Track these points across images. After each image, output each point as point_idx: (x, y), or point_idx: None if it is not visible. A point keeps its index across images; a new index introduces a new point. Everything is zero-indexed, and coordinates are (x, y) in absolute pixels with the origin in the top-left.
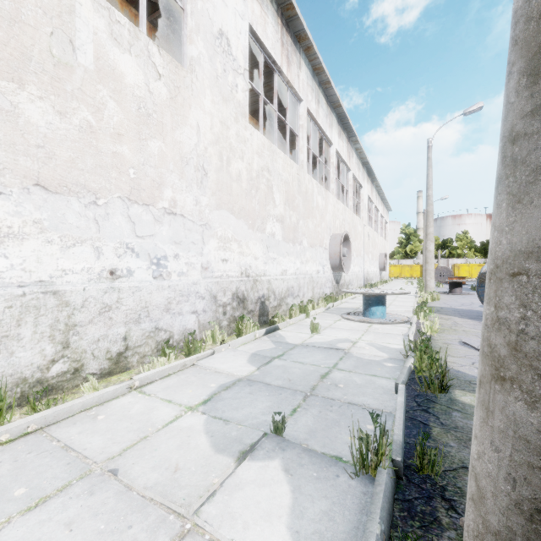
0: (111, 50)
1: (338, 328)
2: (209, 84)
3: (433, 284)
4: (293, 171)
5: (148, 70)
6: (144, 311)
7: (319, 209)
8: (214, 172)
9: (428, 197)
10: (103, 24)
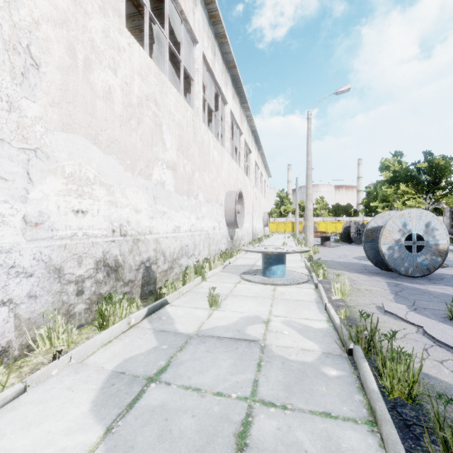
0: None
1: (241, 295)
2: None
3: (312, 238)
4: (188, 115)
5: None
6: None
7: (216, 164)
8: (56, 70)
9: (308, 162)
10: None
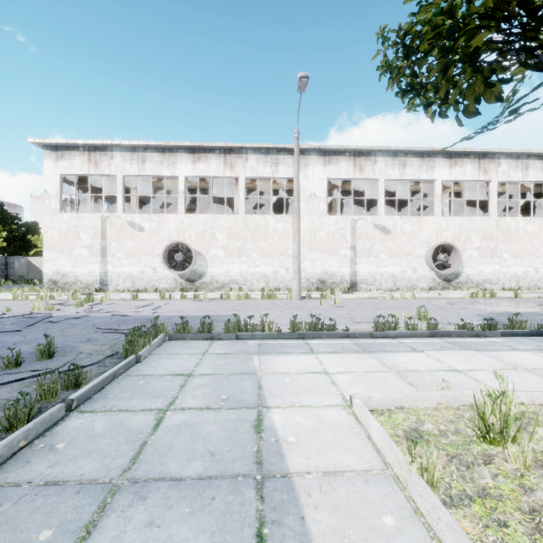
0: (525, 227)
1: None
2: None
3: None
4: None
5: (533, 225)
6: (532, 280)
7: None
8: None
9: None
10: (524, 223)
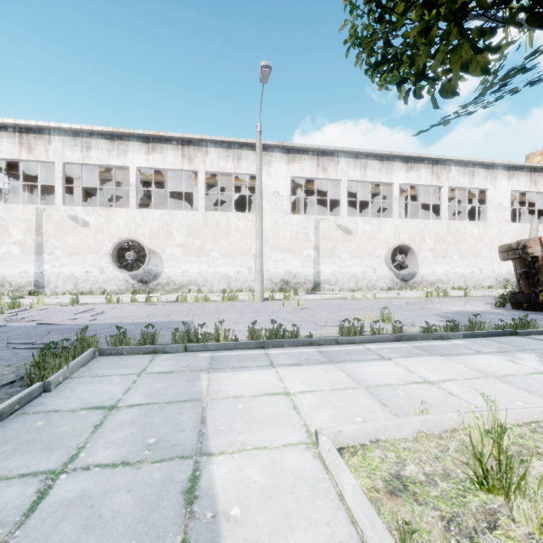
0: (471, 230)
1: None
2: (494, 221)
3: None
4: (539, 228)
5: (478, 229)
6: (477, 280)
7: None
8: (496, 244)
9: None
10: (470, 226)
